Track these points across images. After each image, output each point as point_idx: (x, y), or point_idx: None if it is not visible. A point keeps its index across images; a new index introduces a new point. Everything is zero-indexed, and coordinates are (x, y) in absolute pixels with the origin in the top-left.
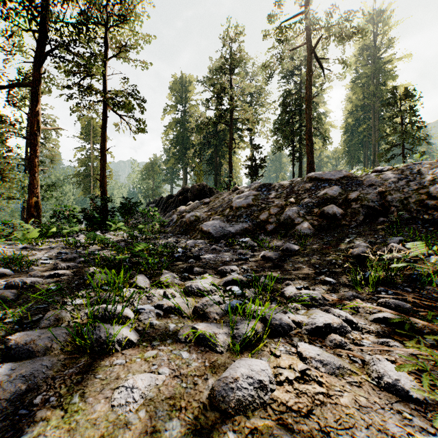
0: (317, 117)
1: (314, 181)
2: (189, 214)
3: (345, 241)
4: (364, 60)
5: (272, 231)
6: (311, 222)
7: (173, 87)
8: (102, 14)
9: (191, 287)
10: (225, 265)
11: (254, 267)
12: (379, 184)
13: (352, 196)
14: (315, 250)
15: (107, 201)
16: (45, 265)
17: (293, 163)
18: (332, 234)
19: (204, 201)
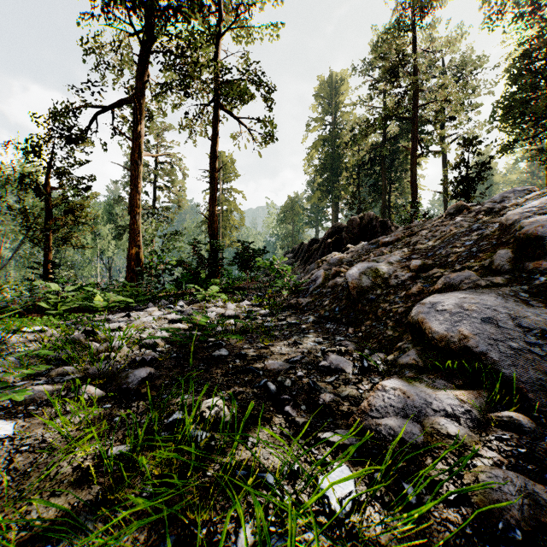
0: None
1: None
2: (357, 268)
3: None
4: None
5: None
6: None
7: (318, 92)
8: None
9: None
10: None
11: None
12: None
13: None
14: None
15: (214, 248)
16: None
17: None
18: None
19: (382, 240)
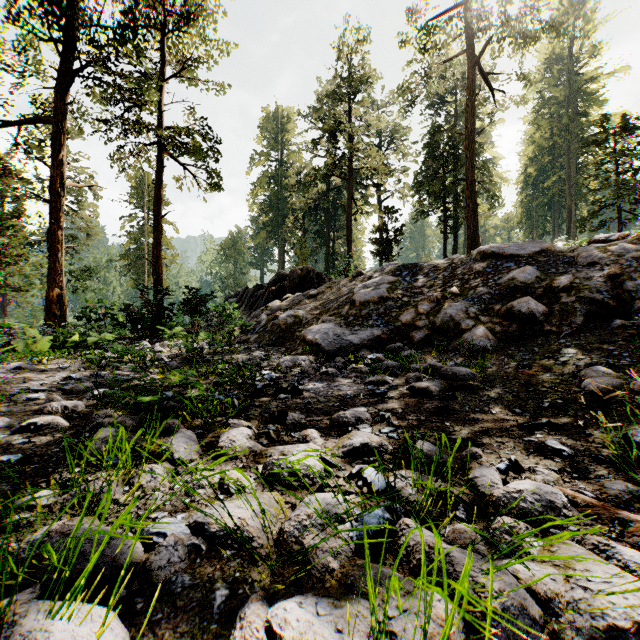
0: (482, 165)
1: (490, 258)
2: (286, 313)
3: (558, 362)
4: (553, 78)
5: (421, 342)
6: (490, 327)
7: (264, 125)
8: (155, 10)
9: (279, 465)
10: (345, 405)
11: (399, 411)
12: (607, 262)
13: (561, 283)
14: (505, 377)
15: (163, 294)
16: (31, 402)
17: (444, 235)
18: (529, 348)
19: (310, 293)
